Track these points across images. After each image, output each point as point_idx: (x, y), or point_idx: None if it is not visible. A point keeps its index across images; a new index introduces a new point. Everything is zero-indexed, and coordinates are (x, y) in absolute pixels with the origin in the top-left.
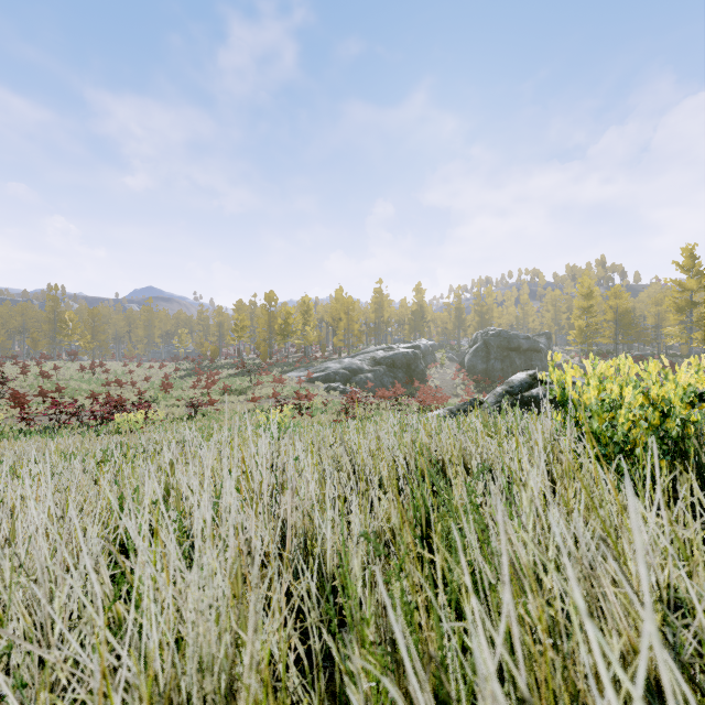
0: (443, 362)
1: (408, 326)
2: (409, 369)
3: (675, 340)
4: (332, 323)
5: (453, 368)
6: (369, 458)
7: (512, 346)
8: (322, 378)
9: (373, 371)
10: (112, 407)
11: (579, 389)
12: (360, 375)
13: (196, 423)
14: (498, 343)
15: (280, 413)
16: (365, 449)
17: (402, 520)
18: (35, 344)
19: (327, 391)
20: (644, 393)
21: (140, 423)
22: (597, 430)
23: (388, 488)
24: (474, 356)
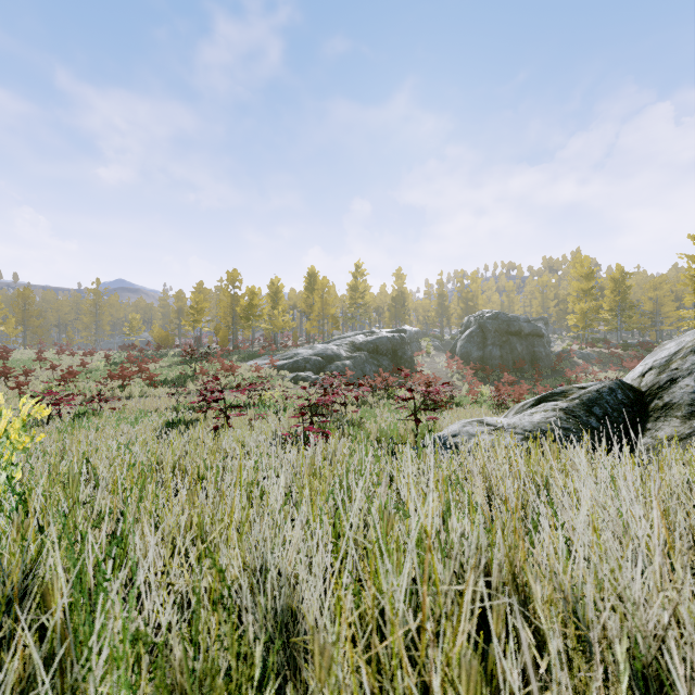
0: (429, 351)
1: (388, 313)
2: (395, 356)
3: (691, 324)
4: (305, 308)
5: (441, 357)
6: None
7: (513, 330)
8: (289, 366)
9: (353, 358)
10: None
11: None
12: (337, 362)
13: None
14: (496, 326)
15: None
16: None
17: None
18: None
19: (294, 382)
20: None
21: None
22: None
23: None
24: (468, 342)
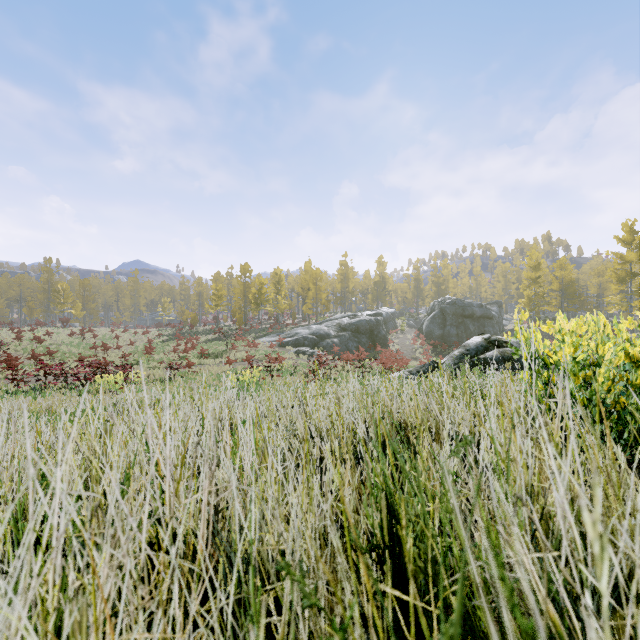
0: (403, 329)
1: (371, 296)
2: (372, 334)
3: (616, 308)
4: (301, 292)
5: (412, 334)
6: (328, 420)
7: (467, 313)
8: (292, 343)
9: (339, 336)
10: (96, 368)
11: (554, 346)
12: (327, 340)
13: (173, 384)
14: (453, 310)
15: (250, 374)
16: (323, 411)
17: (361, 492)
18: (31, 312)
19: (297, 355)
20: (624, 351)
21: (119, 384)
22: (573, 390)
23: (345, 455)
24: (431, 322)
